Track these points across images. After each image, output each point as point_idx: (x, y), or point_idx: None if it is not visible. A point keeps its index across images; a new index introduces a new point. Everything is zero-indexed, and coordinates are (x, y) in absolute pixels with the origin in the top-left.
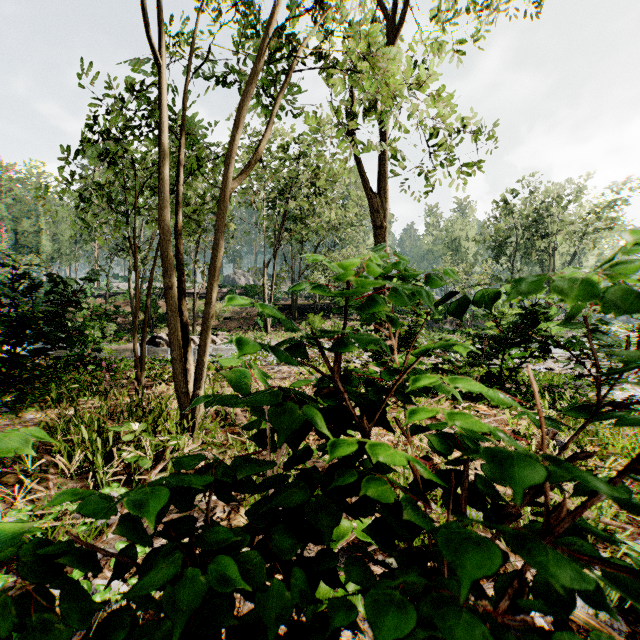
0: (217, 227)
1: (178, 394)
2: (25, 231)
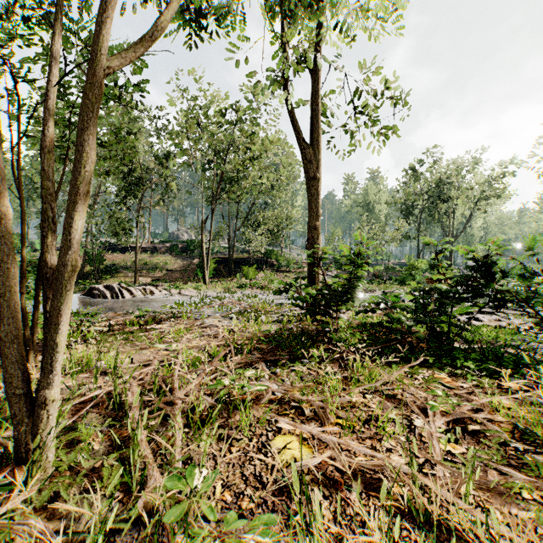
0: (80, 125)
1: (9, 398)
2: None
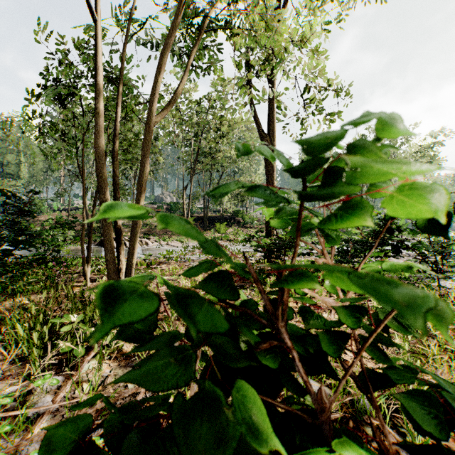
0: (143, 153)
1: None
2: (9, 163)
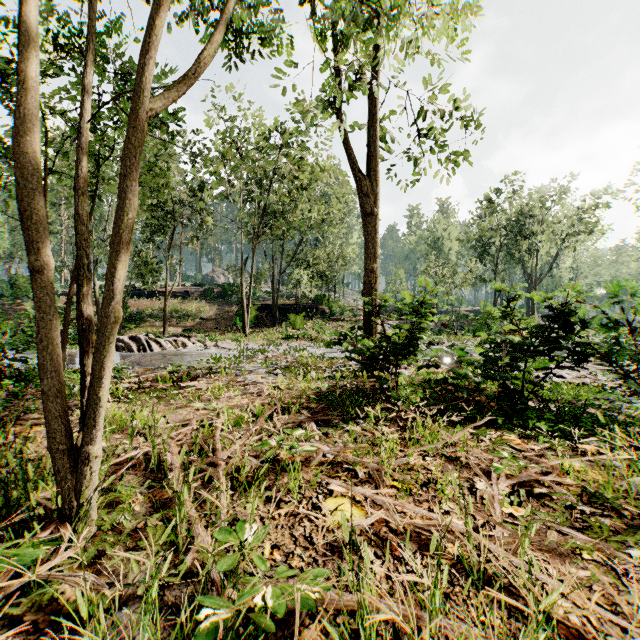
0: (123, 171)
1: (51, 454)
2: None
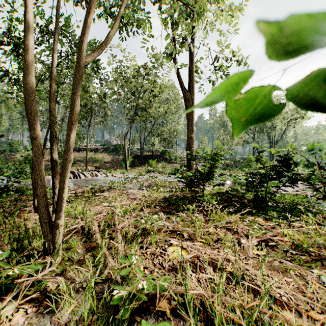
0: (74, 91)
1: (41, 223)
2: None
